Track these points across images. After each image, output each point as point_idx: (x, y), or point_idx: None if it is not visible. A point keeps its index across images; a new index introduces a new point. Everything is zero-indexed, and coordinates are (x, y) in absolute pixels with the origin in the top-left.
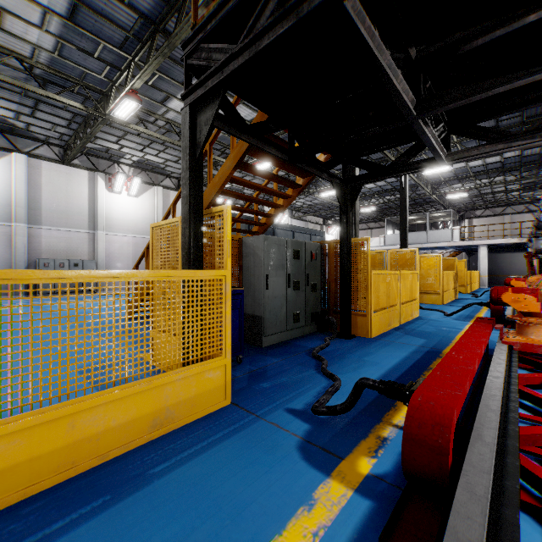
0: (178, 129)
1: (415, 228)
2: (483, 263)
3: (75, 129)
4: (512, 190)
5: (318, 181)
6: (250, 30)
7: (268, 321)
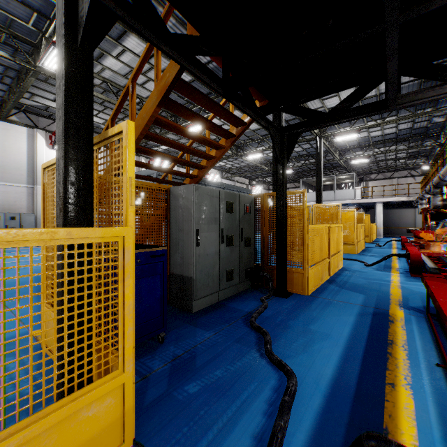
0: (115, 90)
1: (323, 188)
2: (380, 217)
3: (10, 85)
4: (401, 158)
5: (245, 146)
6: None
7: (198, 282)
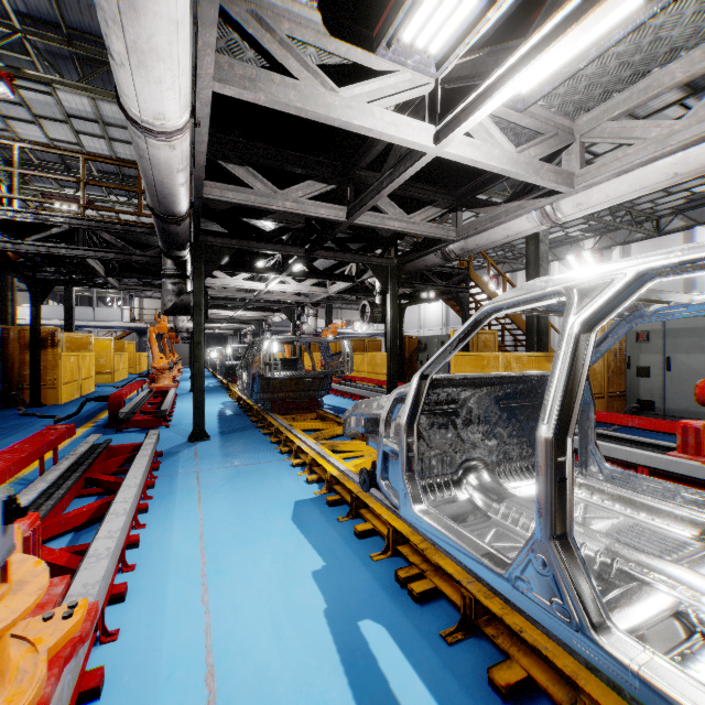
0: None
1: (76, 298)
2: None
3: None
4: None
5: None
6: (27, 237)
7: None
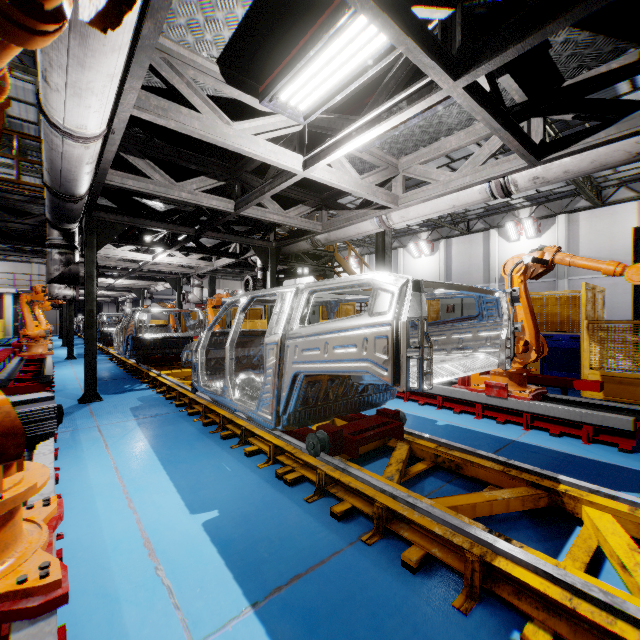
0: None
1: None
2: (11, 312)
3: None
4: None
5: None
6: None
7: None
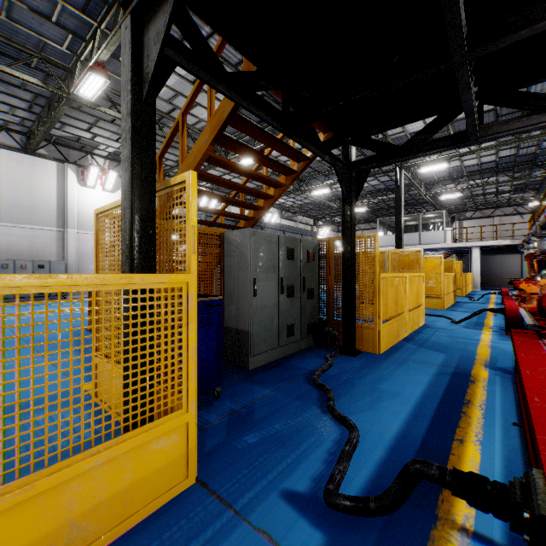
0: (157, 117)
1: (406, 229)
2: (476, 265)
3: (39, 114)
4: (503, 191)
5: (309, 179)
6: None
7: (255, 337)
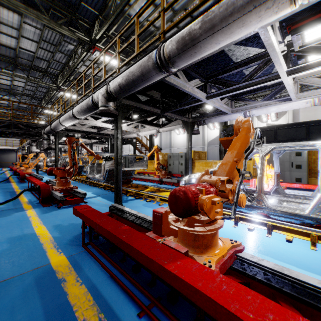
0: None
1: None
2: None
3: None
4: None
5: None
6: None
7: None
